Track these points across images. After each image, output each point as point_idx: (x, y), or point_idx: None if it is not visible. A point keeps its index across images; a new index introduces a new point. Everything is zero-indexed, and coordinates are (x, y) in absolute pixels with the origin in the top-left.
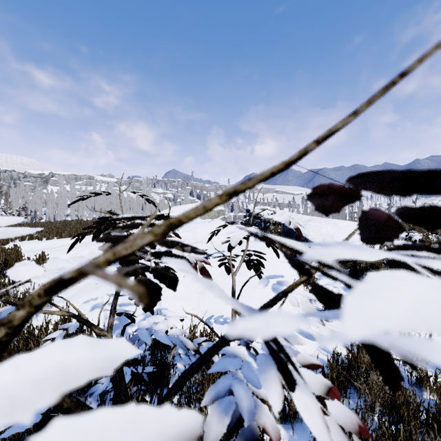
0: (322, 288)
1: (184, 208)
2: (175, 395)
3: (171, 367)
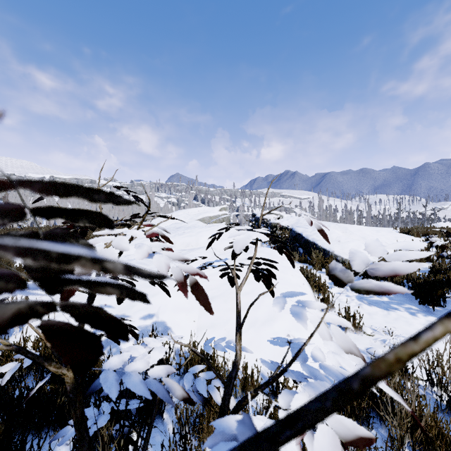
0: None
1: (187, 212)
2: None
3: None
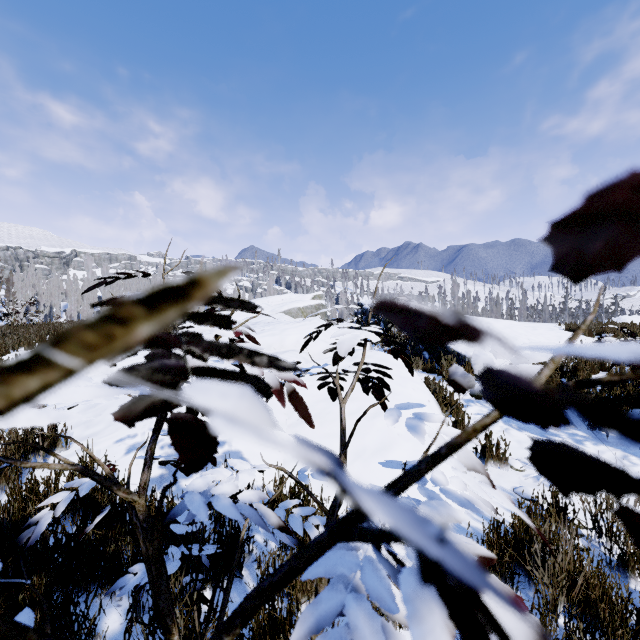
0: (567, 451)
1: (267, 302)
2: (242, 627)
3: (245, 542)
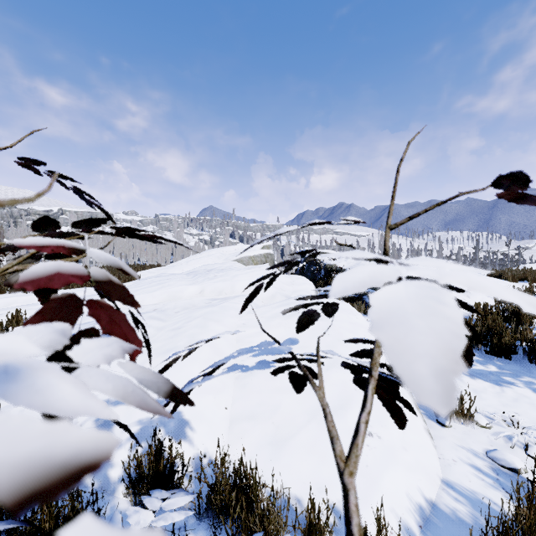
0: None
1: (222, 251)
2: None
3: None
